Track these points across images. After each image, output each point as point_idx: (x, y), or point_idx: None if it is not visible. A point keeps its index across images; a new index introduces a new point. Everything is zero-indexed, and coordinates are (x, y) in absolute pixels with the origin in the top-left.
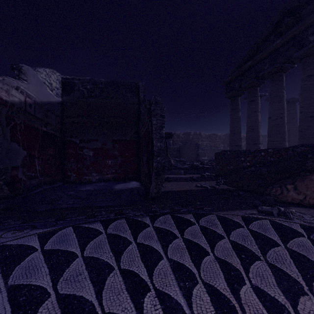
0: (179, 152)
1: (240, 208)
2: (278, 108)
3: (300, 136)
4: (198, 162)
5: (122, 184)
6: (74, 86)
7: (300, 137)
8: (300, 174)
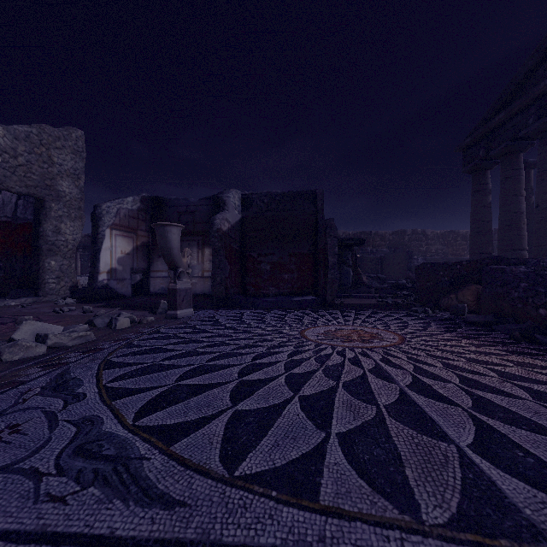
0: (381, 265)
1: (398, 310)
2: None
3: None
4: (407, 280)
5: (300, 298)
6: (252, 202)
7: None
8: (466, 285)
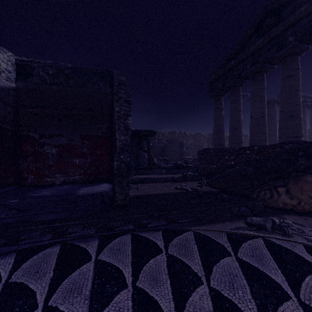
0: (164, 151)
1: (224, 219)
2: (259, 107)
3: (280, 135)
4: (182, 161)
5: (89, 187)
6: (32, 70)
7: (280, 136)
8: (291, 174)
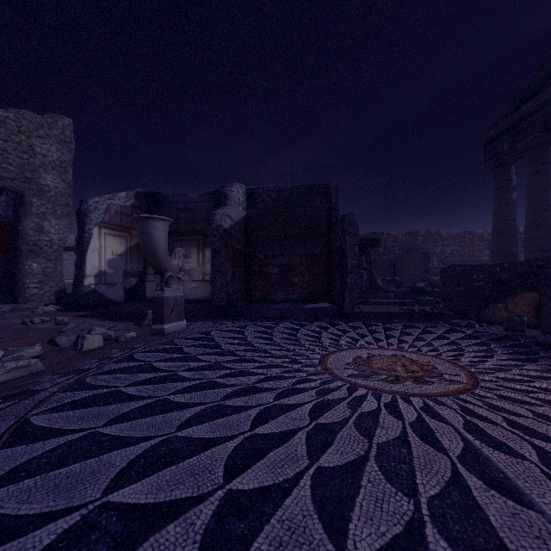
0: (395, 267)
1: (433, 323)
2: None
3: None
4: (426, 284)
5: (312, 304)
6: (258, 197)
7: None
8: (516, 292)
